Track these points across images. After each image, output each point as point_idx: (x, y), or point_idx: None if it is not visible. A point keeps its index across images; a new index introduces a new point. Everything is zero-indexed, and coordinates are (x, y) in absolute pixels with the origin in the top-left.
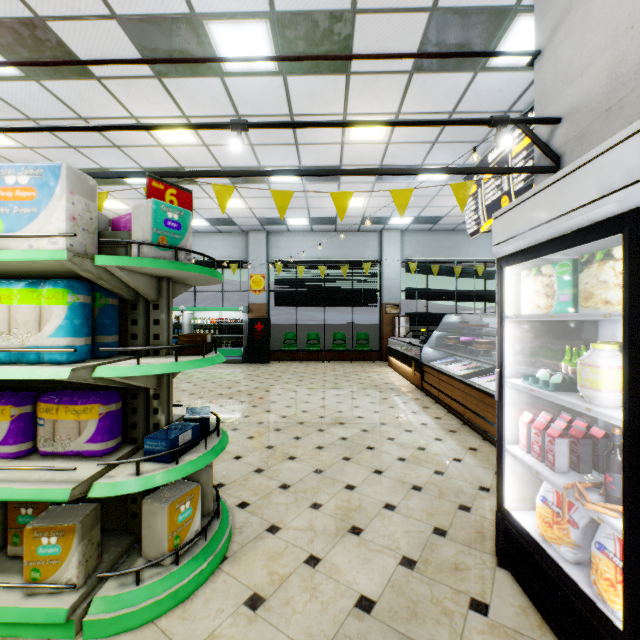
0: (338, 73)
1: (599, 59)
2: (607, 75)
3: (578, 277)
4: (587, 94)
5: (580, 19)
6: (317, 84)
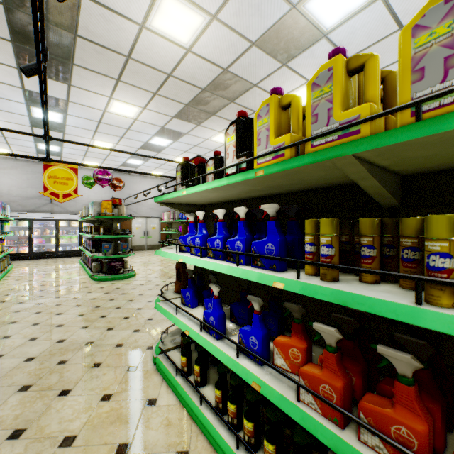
0: None
1: None
2: None
3: (19, 223)
4: None
5: None
6: None
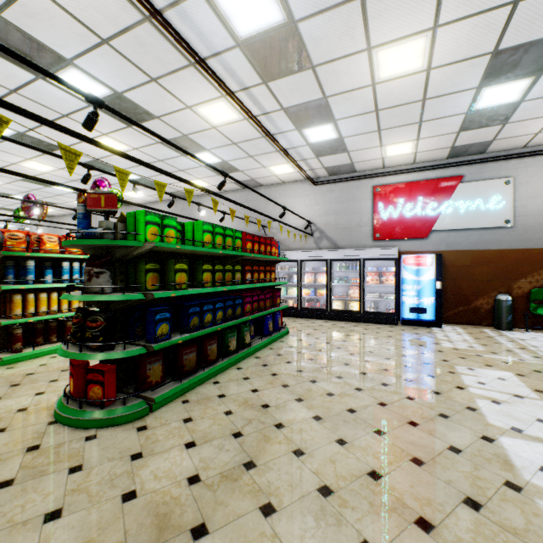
0: None
1: None
2: None
3: None
4: None
5: None
6: None
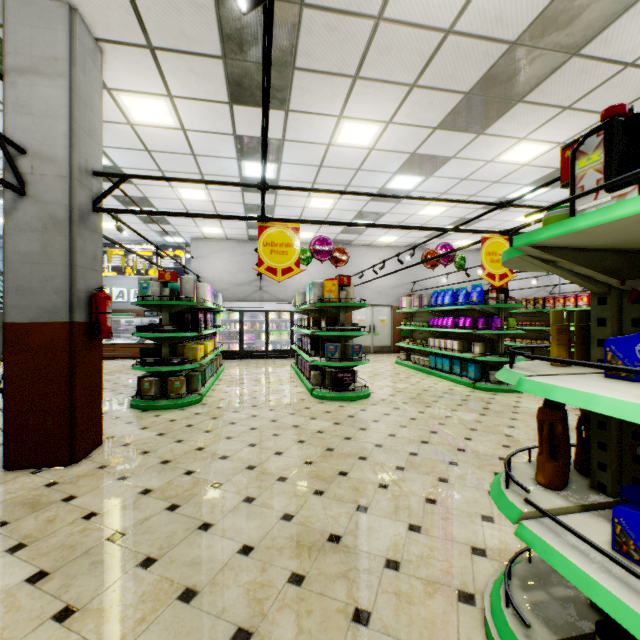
0: (144, 222)
1: (211, 273)
2: (213, 277)
3: (229, 315)
4: (208, 277)
5: (206, 262)
6: (135, 219)
